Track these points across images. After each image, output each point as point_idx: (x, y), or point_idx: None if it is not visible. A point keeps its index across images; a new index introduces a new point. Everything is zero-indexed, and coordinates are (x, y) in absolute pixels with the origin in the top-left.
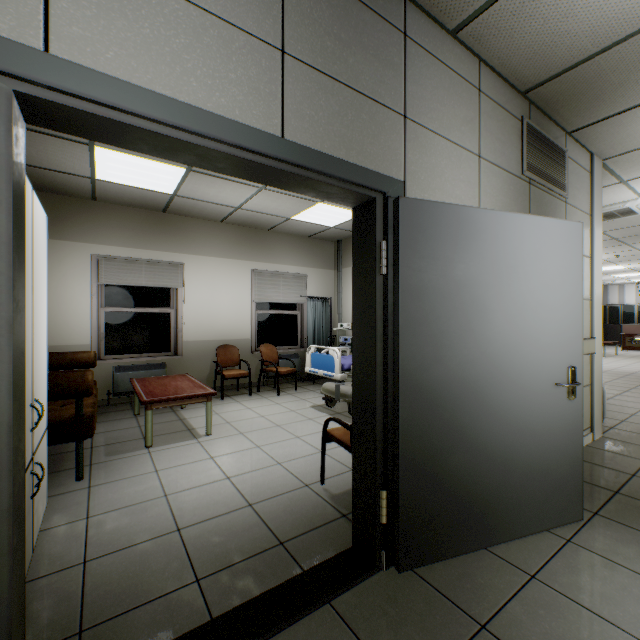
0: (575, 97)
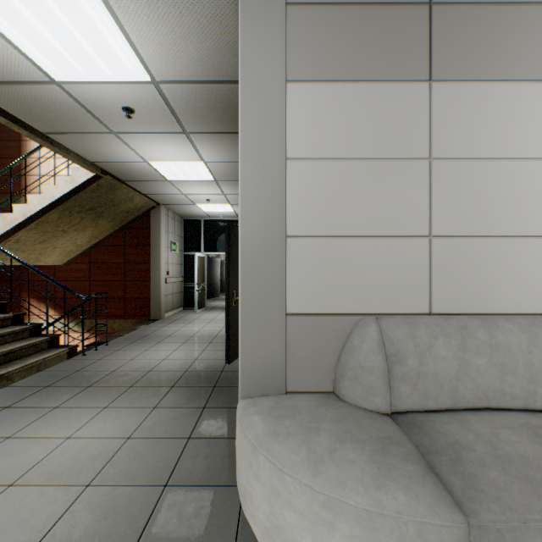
0: (236, 115)
